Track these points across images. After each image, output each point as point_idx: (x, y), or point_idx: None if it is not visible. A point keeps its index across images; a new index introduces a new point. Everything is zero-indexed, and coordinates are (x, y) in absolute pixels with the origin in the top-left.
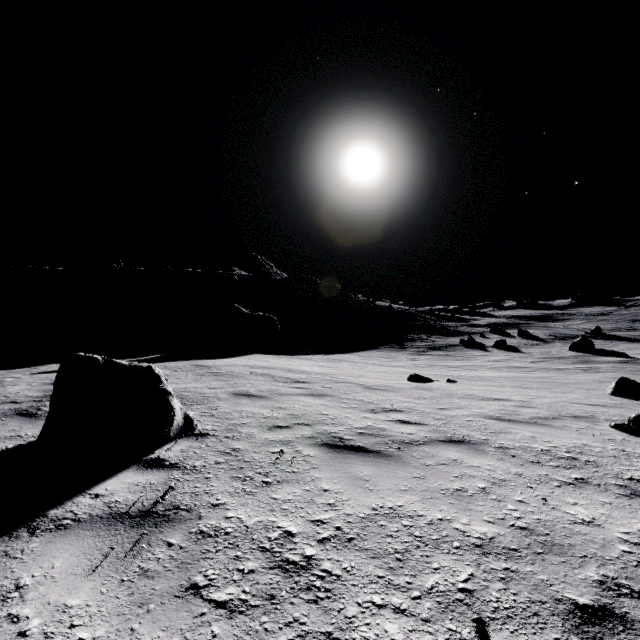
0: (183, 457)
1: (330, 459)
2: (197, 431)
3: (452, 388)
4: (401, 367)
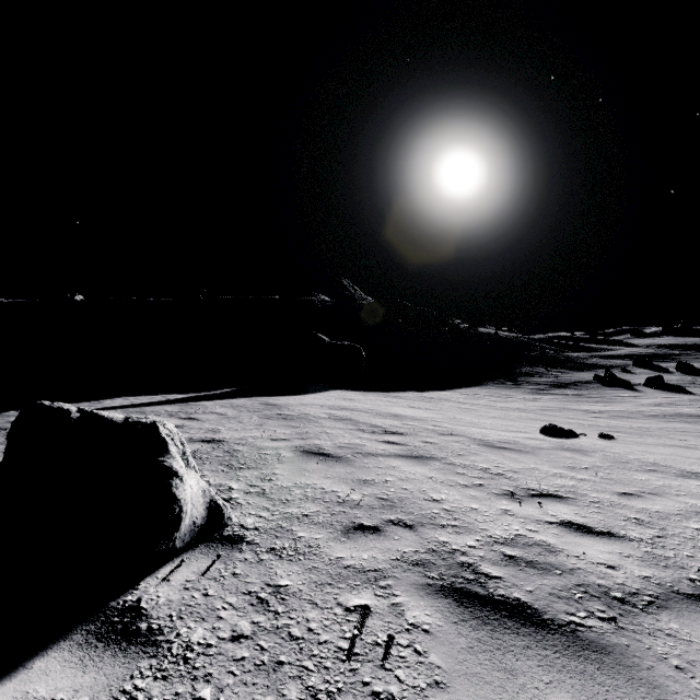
0: (179, 607)
1: (468, 649)
2: (229, 530)
3: (615, 449)
4: (521, 411)
